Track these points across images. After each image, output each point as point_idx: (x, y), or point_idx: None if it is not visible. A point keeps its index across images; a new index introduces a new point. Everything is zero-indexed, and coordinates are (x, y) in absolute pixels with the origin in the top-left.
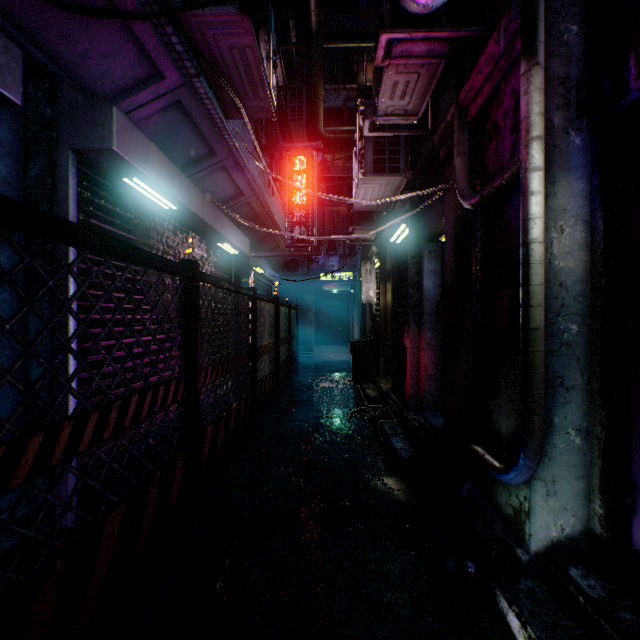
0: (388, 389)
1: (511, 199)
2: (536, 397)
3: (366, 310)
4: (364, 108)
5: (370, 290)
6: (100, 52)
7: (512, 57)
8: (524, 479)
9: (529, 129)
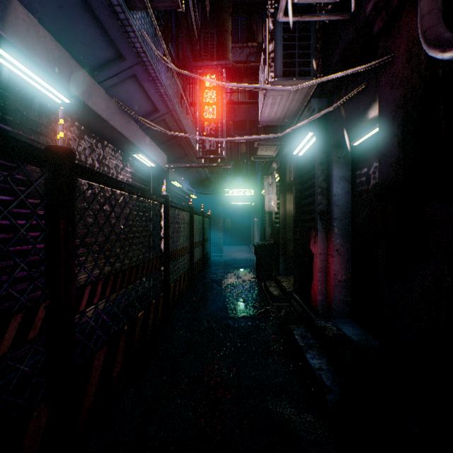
0: (290, 289)
1: None
2: None
3: (266, 218)
4: (274, 11)
5: (271, 200)
6: None
7: None
8: None
9: None
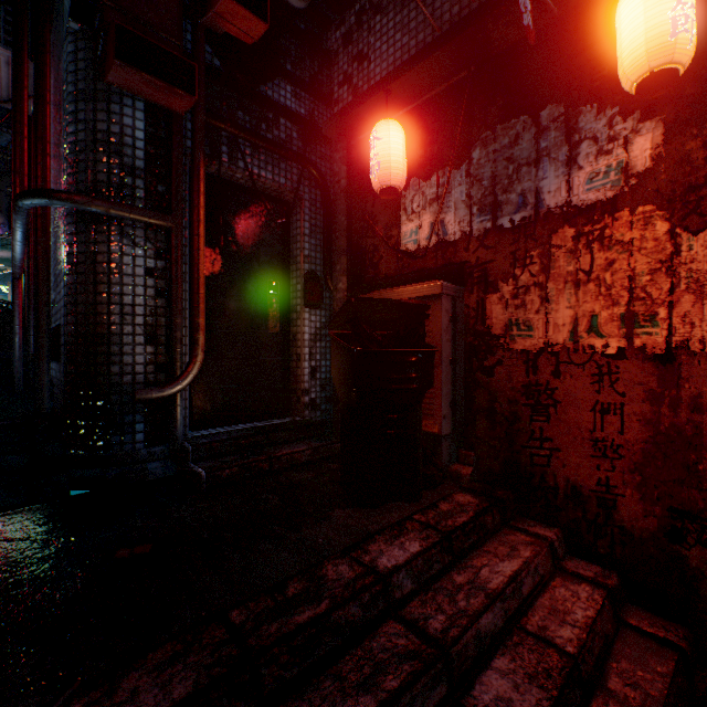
0: None
1: None
2: None
3: None
4: None
5: None
6: None
7: None
8: None
9: None
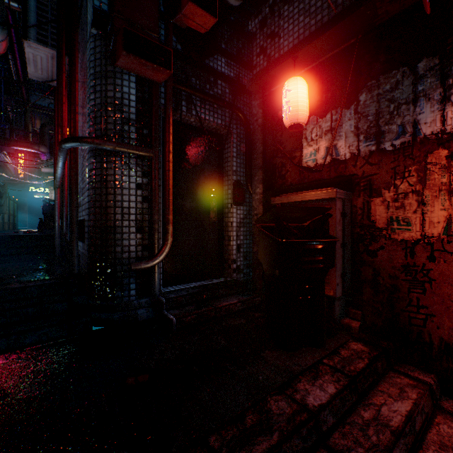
0: None
1: None
2: None
3: None
4: None
5: (53, 196)
6: None
7: None
8: None
9: None
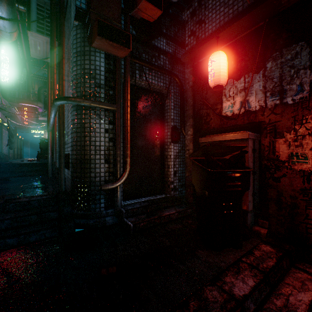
0: None
1: None
2: None
3: None
4: None
5: (46, 136)
6: None
7: None
8: None
9: None
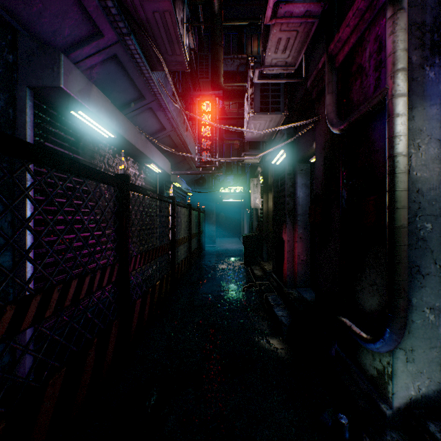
0: (270, 270)
1: (375, 123)
2: (401, 283)
3: (253, 213)
4: (253, 64)
5: (256, 199)
6: (52, 12)
7: (376, 9)
8: (389, 349)
9: (395, 62)
